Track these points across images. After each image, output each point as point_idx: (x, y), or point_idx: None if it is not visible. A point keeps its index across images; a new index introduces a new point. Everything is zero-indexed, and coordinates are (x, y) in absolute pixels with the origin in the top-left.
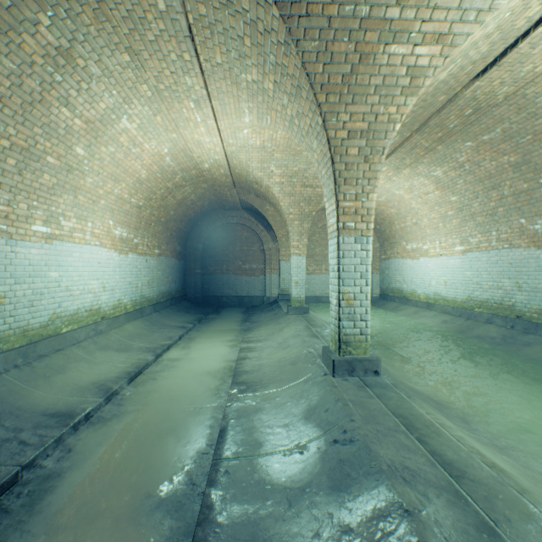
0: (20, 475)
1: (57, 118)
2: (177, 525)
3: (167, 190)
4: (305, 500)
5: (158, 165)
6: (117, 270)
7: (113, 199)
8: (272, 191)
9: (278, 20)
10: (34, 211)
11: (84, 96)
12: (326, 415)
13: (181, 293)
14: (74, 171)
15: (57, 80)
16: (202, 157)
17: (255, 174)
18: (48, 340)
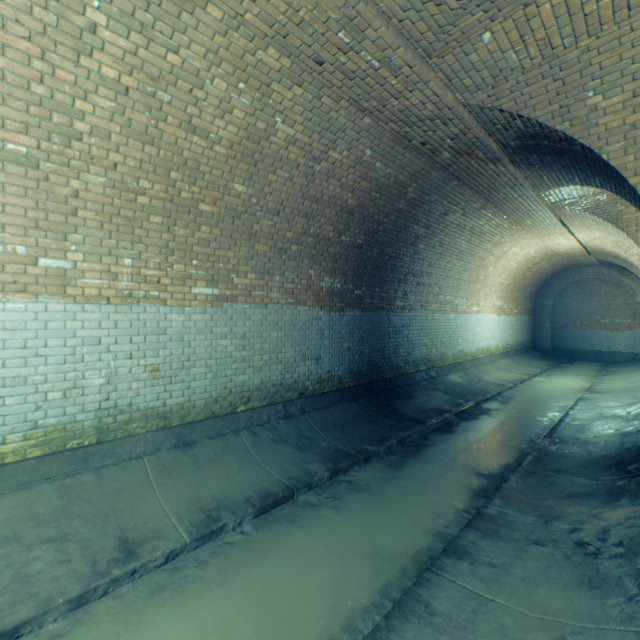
0: (500, 393)
1: (486, 261)
2: (562, 408)
3: (526, 268)
4: (614, 407)
5: (524, 258)
6: (495, 326)
7: (496, 285)
8: (629, 260)
9: (609, 224)
10: (473, 301)
11: (498, 249)
12: (638, 396)
13: (530, 344)
14: (485, 279)
15: (491, 250)
16: (559, 248)
17: (609, 250)
18: (477, 359)
